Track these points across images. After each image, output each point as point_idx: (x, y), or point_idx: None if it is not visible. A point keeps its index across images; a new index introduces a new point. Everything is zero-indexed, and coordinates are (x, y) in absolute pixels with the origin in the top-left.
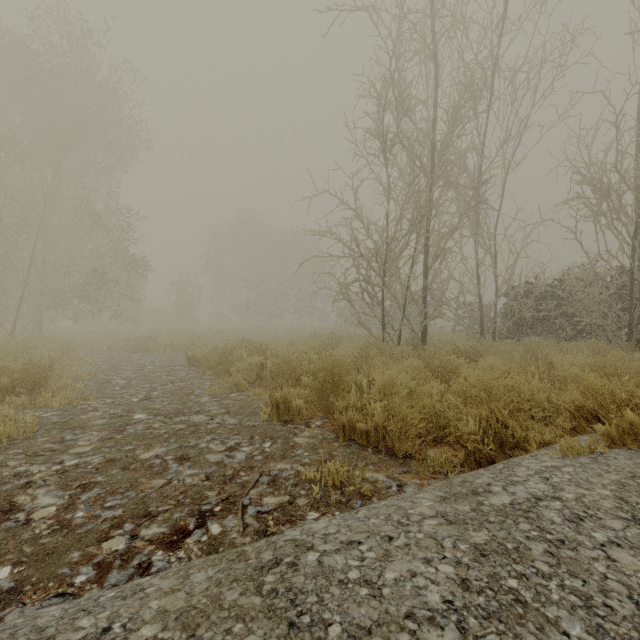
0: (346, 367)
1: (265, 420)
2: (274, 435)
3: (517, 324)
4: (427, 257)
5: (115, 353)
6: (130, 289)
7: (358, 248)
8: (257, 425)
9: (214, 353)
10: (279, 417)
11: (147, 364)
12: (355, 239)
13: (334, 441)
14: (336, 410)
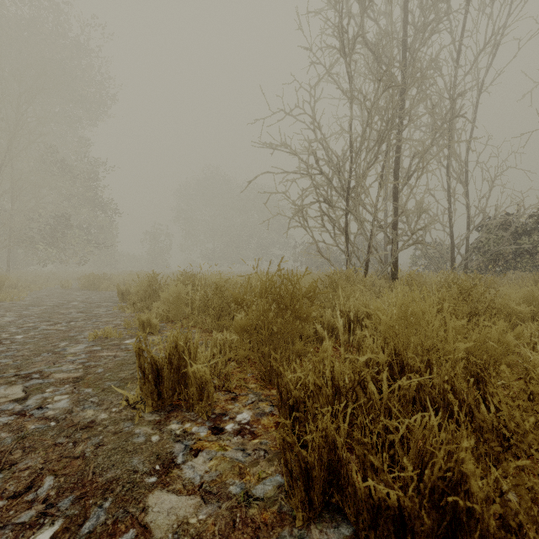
0: (308, 291)
1: (131, 404)
2: (104, 473)
3: (491, 259)
4: (398, 177)
5: (63, 290)
6: (103, 235)
7: (317, 164)
8: (98, 422)
9: (140, 285)
10: (159, 399)
11: (77, 300)
12: (314, 154)
13: (274, 522)
14: (285, 392)
